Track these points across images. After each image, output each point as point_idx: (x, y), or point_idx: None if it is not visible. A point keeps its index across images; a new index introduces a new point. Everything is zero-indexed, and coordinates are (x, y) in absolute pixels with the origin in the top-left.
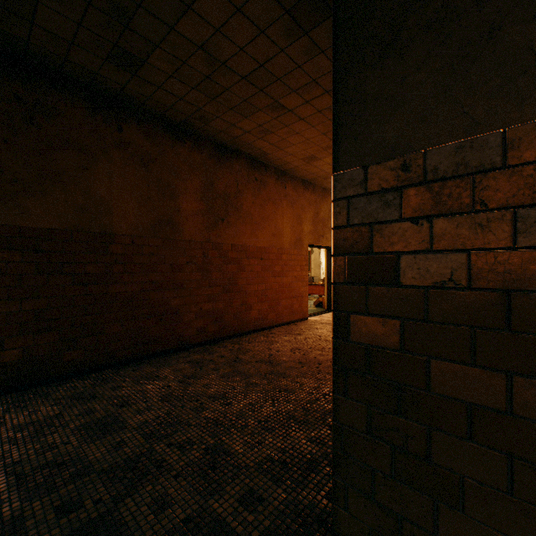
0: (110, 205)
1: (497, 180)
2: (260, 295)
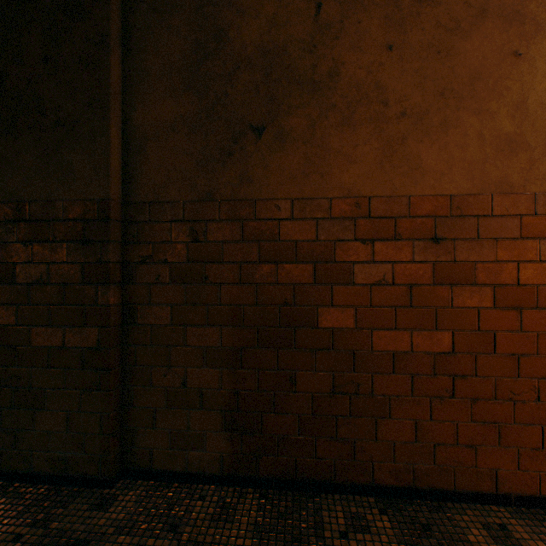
0: None
1: (61, 226)
2: None
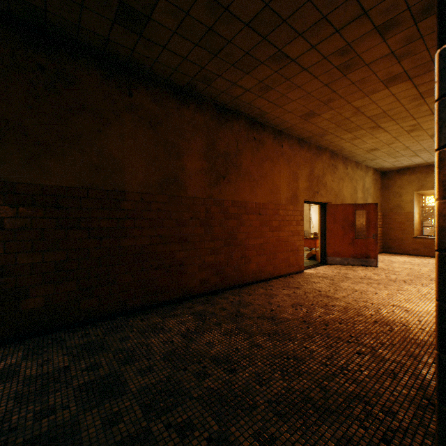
0: (122, 165)
1: None
2: (258, 248)
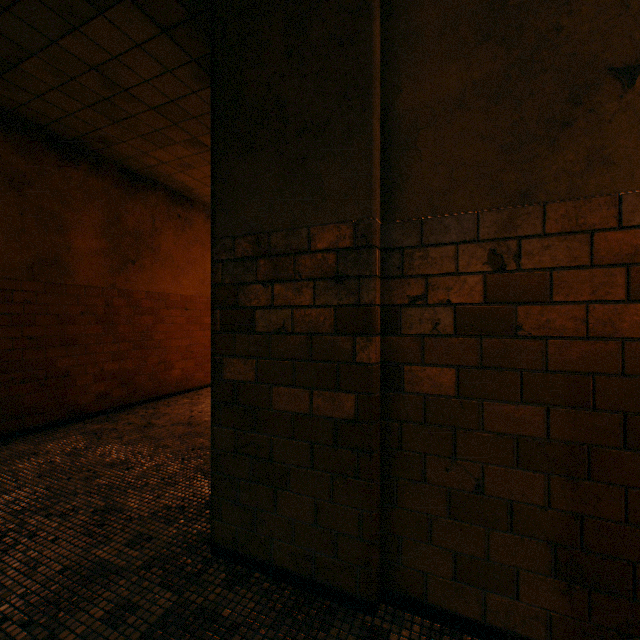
0: None
1: (306, 260)
2: (185, 351)
